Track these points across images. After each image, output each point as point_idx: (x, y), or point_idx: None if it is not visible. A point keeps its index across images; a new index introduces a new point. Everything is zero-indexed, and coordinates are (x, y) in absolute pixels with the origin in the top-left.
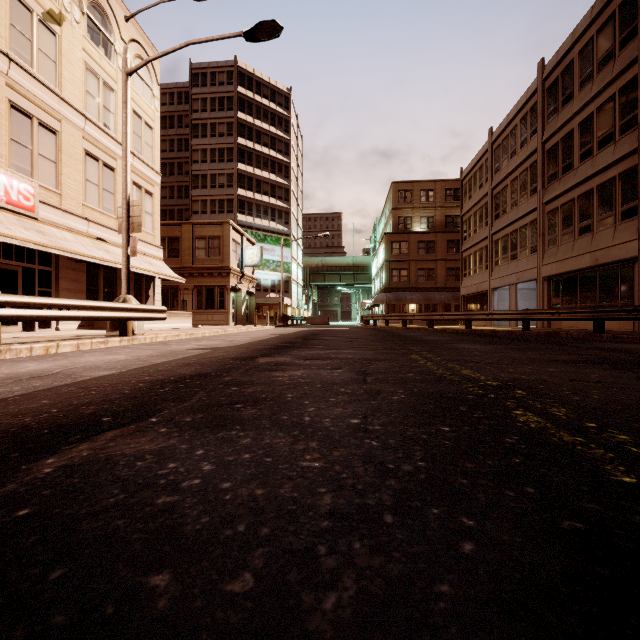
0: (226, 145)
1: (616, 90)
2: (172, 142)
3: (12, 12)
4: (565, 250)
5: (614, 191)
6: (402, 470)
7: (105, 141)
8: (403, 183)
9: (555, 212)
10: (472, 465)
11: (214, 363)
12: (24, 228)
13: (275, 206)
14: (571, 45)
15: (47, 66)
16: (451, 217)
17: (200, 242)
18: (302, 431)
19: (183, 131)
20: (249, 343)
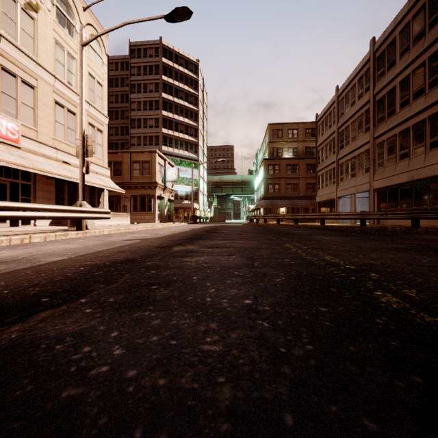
0: (154, 98)
1: (426, 58)
2: (117, 96)
3: (2, 2)
4: (390, 170)
5: (425, 129)
6: (293, 355)
7: (69, 94)
8: (276, 124)
9: (382, 144)
10: (355, 349)
11: (141, 251)
12: (10, 154)
13: (188, 140)
14: (394, 27)
15: (27, 41)
16: (309, 148)
17: (136, 165)
18: (204, 312)
19: (124, 89)
20: (168, 235)
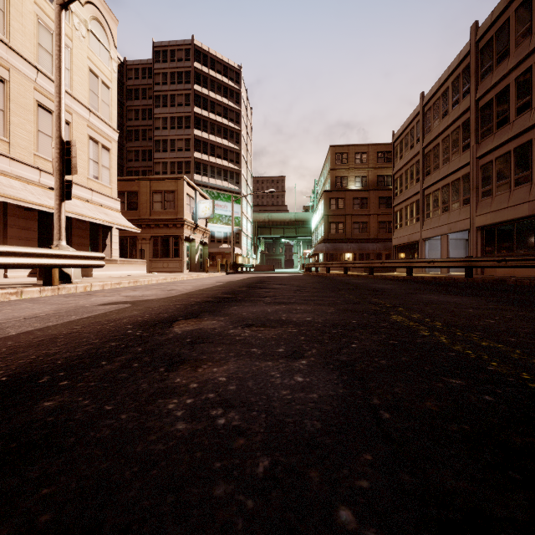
0: (184, 114)
1: None
2: (137, 112)
3: None
4: (500, 201)
5: None
6: None
7: None
8: (340, 147)
9: (489, 165)
10: None
11: (96, 336)
12: None
13: (227, 168)
14: (507, 4)
15: None
16: (382, 177)
17: (156, 196)
18: None
19: (147, 102)
20: (186, 293)
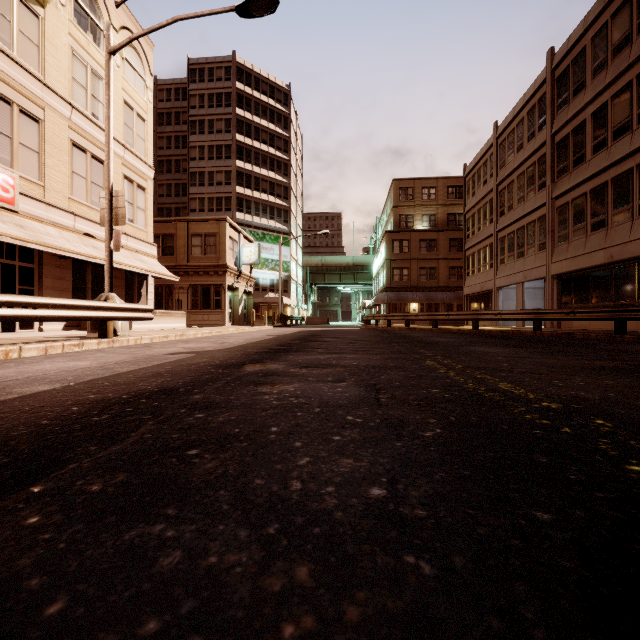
0: (224, 142)
1: (633, 76)
2: (169, 139)
3: None
4: (576, 247)
5: (631, 183)
6: None
7: (93, 132)
8: (404, 180)
9: (565, 207)
10: None
11: (190, 372)
12: (1, 221)
13: (274, 204)
14: (583, 31)
15: (29, 50)
16: (453, 215)
17: (196, 239)
18: (284, 524)
19: (180, 128)
20: (241, 346)
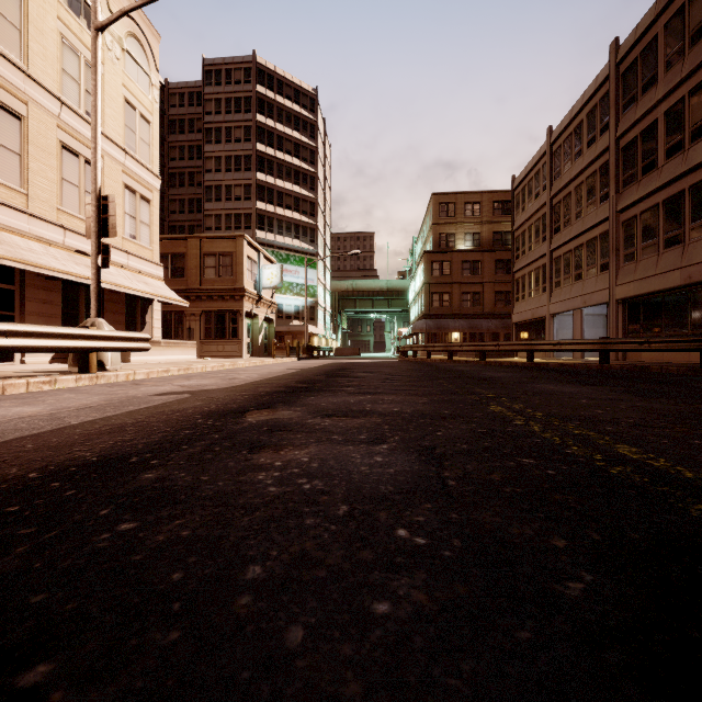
0: (243, 152)
1: None
2: (182, 149)
3: None
4: (646, 266)
5: None
6: None
7: (88, 133)
8: (445, 195)
9: (633, 221)
10: None
11: (166, 425)
12: None
13: (299, 222)
14: (655, 17)
15: (8, 33)
16: (500, 233)
17: (209, 259)
18: None
19: (195, 137)
20: (253, 383)
